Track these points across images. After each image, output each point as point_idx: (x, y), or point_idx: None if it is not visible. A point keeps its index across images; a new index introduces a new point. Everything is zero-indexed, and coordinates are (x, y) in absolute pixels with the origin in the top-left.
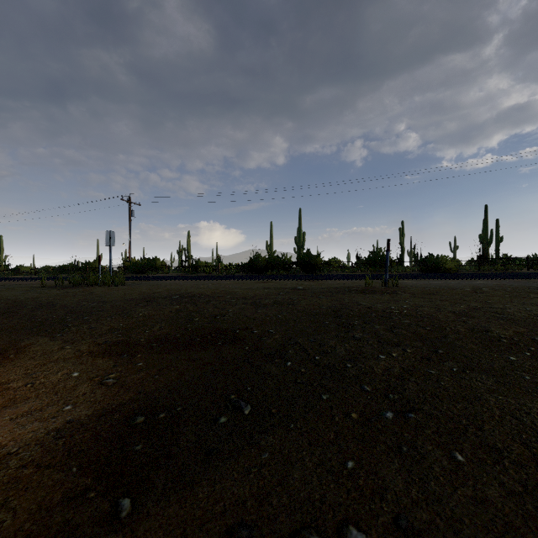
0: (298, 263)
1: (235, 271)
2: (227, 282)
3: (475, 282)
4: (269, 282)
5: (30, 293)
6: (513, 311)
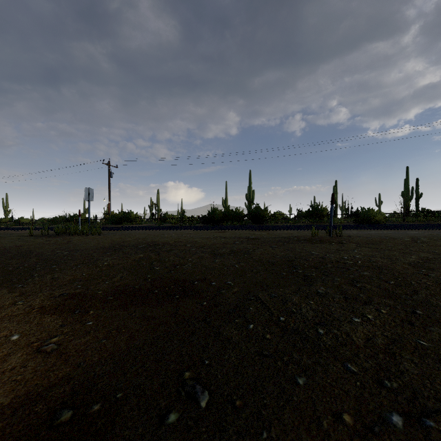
0: (248, 215)
1: (196, 222)
2: (189, 231)
3: (409, 232)
4: (225, 232)
5: (17, 242)
6: None
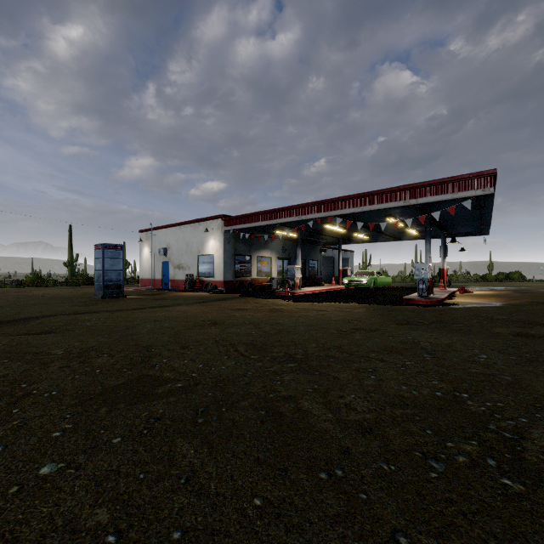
0: None
1: None
2: None
3: None
4: None
5: None
6: None
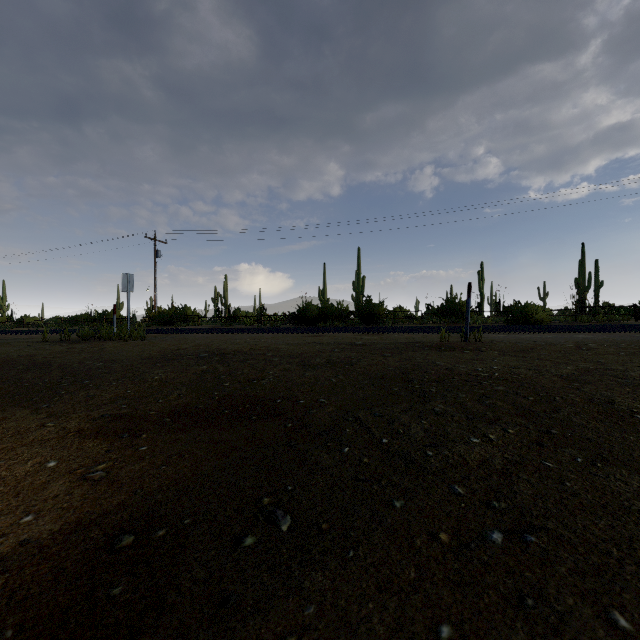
0: (356, 313)
1: (281, 322)
2: (270, 335)
3: (576, 335)
4: (321, 336)
5: (27, 350)
6: (638, 374)
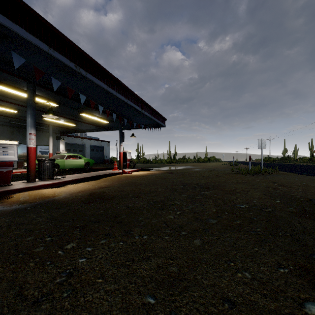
0: None
1: None
2: None
3: None
4: None
5: (211, 174)
6: None
